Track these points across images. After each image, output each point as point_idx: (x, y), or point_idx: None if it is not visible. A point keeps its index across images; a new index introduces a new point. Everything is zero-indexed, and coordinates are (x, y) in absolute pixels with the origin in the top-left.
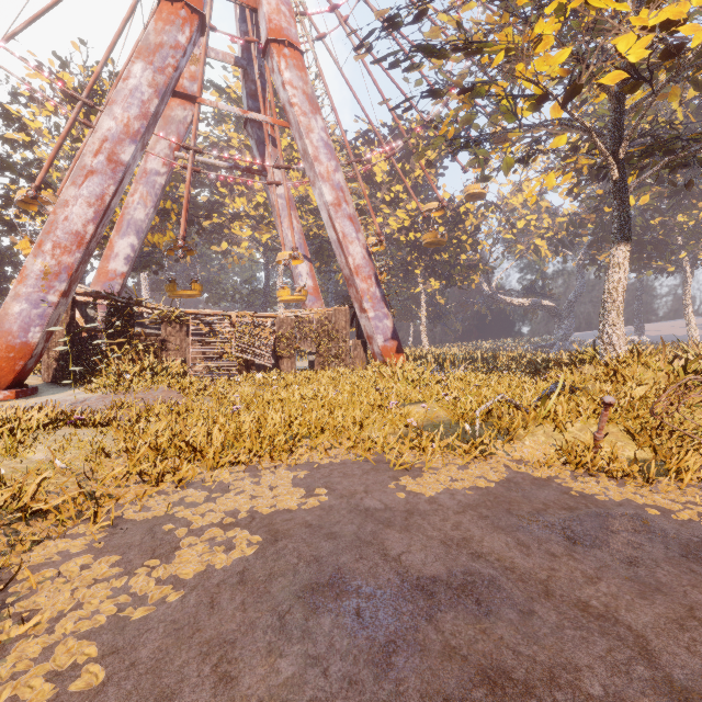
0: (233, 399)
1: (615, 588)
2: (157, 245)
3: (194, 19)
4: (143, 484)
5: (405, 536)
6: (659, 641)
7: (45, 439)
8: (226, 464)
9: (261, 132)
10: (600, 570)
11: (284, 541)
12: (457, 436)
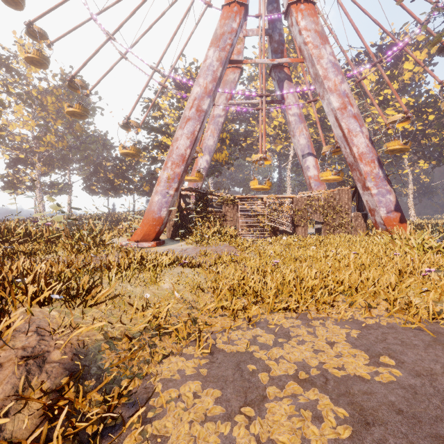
0: (269, 254)
1: None
2: (218, 160)
3: (241, 10)
4: (225, 316)
5: None
6: None
7: (169, 274)
8: (280, 309)
9: (281, 74)
10: None
11: (378, 428)
12: None
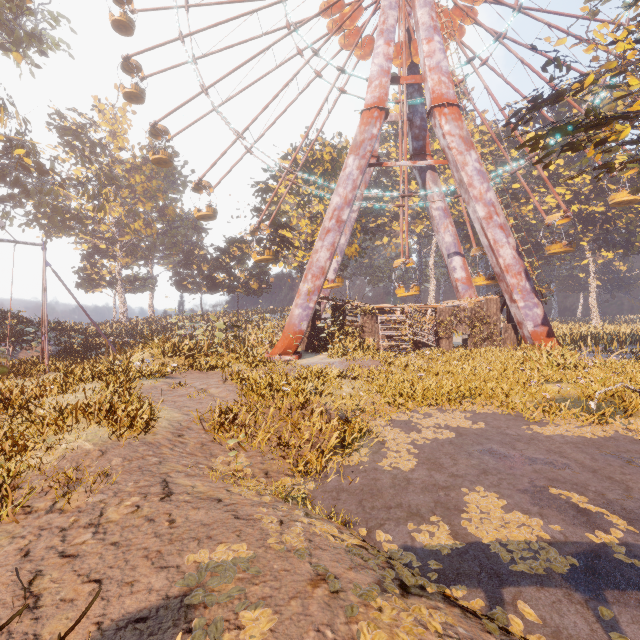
0: (413, 369)
1: (635, 478)
2: (346, 254)
3: (382, 114)
4: (391, 408)
5: (526, 445)
6: (638, 490)
7: (342, 383)
8: (425, 405)
9: None
10: (633, 473)
11: (465, 436)
12: (583, 408)
